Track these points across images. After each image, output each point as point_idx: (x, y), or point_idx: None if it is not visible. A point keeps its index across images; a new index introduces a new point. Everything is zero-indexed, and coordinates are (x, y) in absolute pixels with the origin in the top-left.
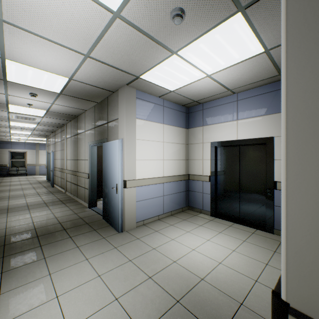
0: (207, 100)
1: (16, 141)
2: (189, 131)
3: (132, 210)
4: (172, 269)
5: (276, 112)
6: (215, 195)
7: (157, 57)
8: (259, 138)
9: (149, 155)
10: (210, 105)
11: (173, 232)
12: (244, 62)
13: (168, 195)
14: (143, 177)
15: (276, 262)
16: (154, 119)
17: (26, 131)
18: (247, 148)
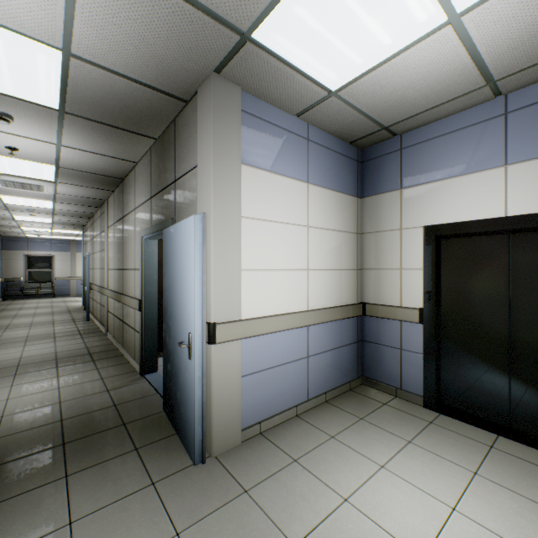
0: (414, 123)
1: (36, 237)
2: (364, 203)
3: (231, 400)
4: None
5: None
6: (436, 356)
7: None
8: None
9: (273, 257)
10: (421, 137)
11: (340, 465)
12: None
13: (319, 354)
14: (260, 314)
15: None
16: (287, 169)
17: (41, 216)
18: (535, 239)
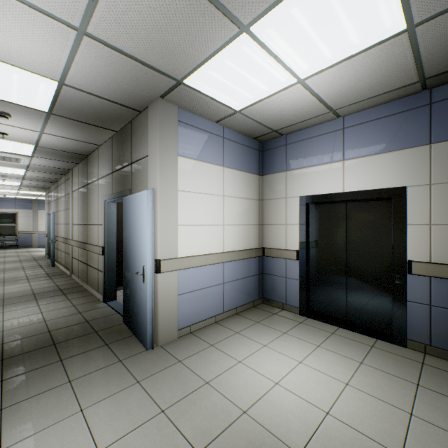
0: (293, 129)
1: (2, 197)
2: (263, 179)
3: (171, 310)
4: (240, 431)
5: (410, 146)
6: (306, 281)
7: (213, 37)
8: (382, 189)
9: (200, 217)
10: (297, 138)
11: (239, 346)
12: (366, 52)
13: (231, 282)
14: (190, 254)
15: (426, 409)
16: (209, 158)
17: (12, 180)
18: (359, 206)
